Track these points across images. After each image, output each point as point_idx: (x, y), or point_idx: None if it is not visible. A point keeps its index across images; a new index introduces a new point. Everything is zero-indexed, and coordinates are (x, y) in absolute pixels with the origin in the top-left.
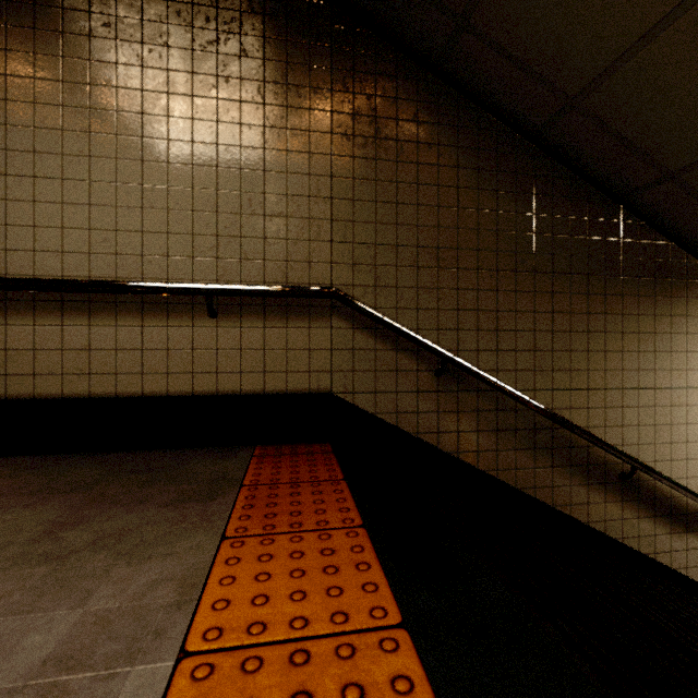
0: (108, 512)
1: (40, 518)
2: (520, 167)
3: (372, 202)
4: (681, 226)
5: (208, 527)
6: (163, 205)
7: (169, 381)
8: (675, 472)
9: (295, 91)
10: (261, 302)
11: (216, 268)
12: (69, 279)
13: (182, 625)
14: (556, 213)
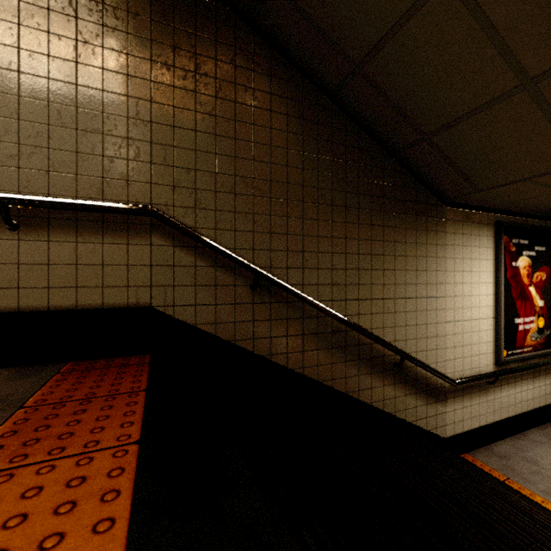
0: None
1: None
2: (321, 118)
3: (192, 131)
4: (432, 178)
5: None
6: None
7: None
8: (429, 359)
9: (111, 11)
10: (73, 217)
11: (17, 178)
12: None
13: None
14: (348, 159)
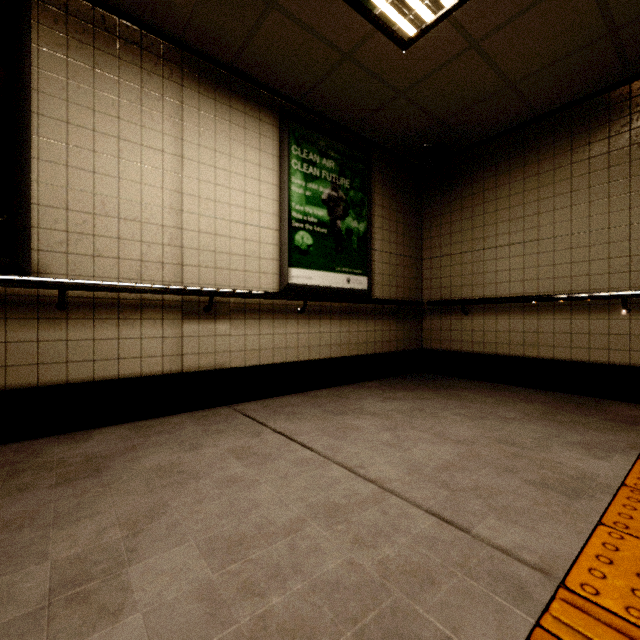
0: (569, 414)
1: (537, 408)
2: None
3: None
4: None
5: (637, 433)
6: (585, 244)
7: (590, 353)
8: None
9: None
10: None
11: (628, 279)
12: (529, 296)
13: (635, 453)
14: None
